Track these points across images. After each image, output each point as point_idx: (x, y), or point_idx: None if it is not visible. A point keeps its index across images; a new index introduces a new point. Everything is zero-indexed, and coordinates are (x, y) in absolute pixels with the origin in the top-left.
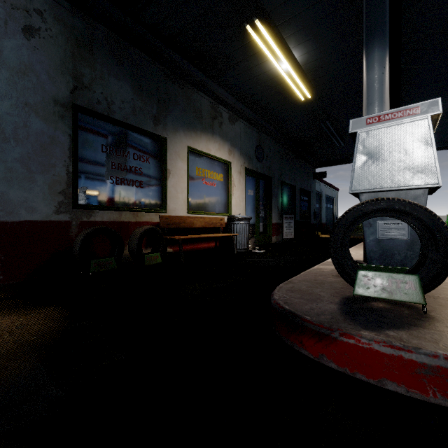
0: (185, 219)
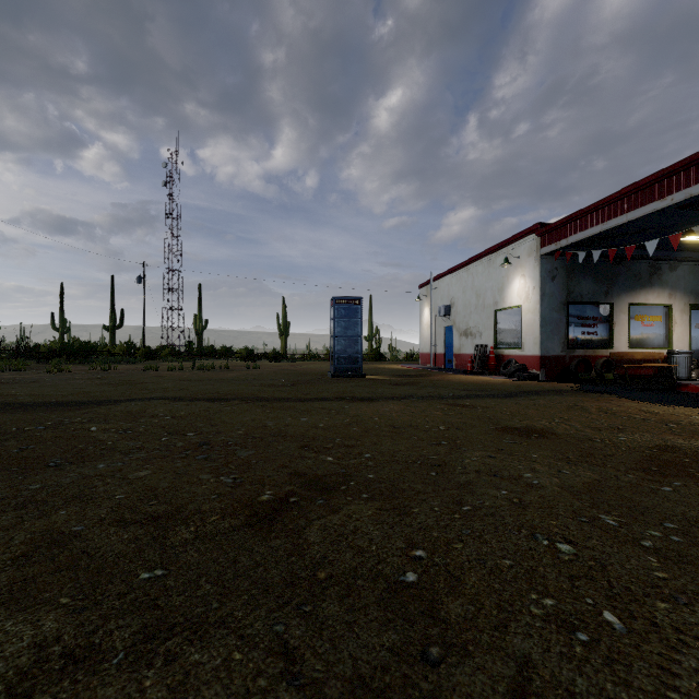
0: (627, 353)
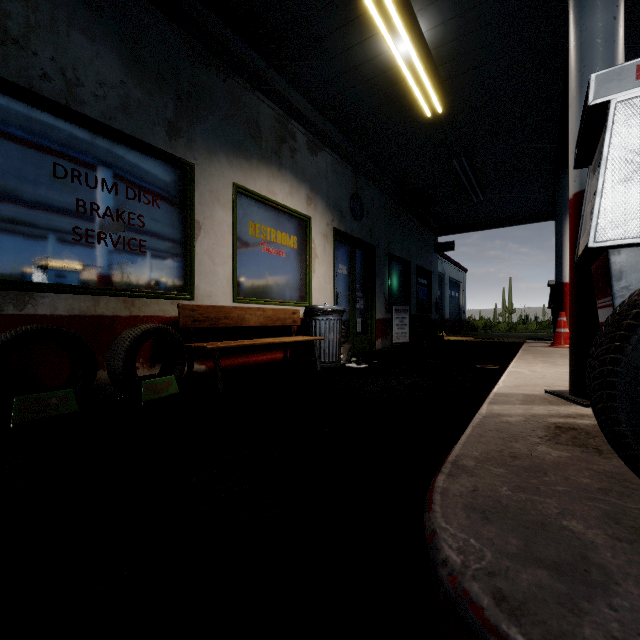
0: (229, 311)
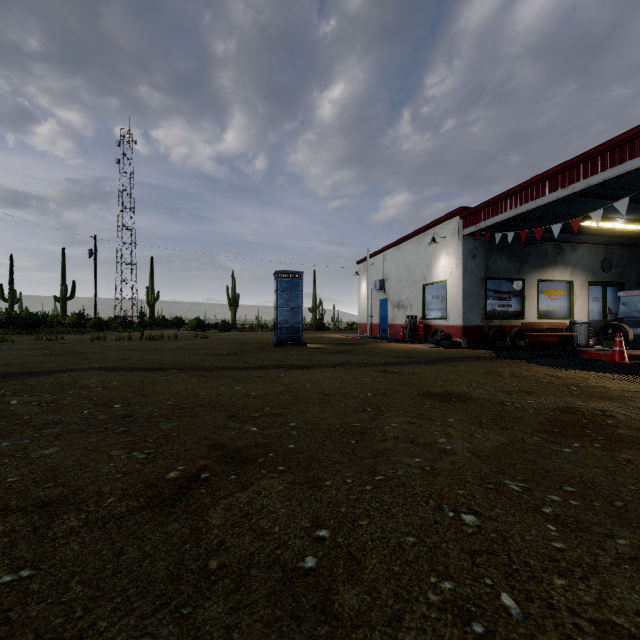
0: (536, 324)
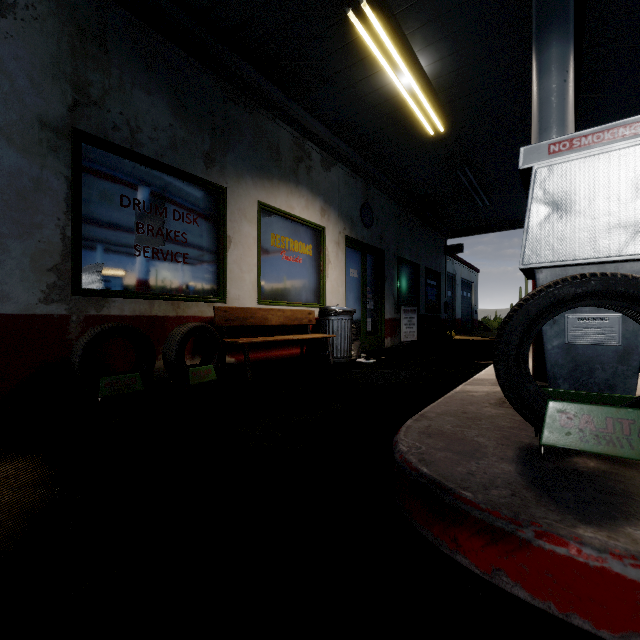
0: (255, 312)
